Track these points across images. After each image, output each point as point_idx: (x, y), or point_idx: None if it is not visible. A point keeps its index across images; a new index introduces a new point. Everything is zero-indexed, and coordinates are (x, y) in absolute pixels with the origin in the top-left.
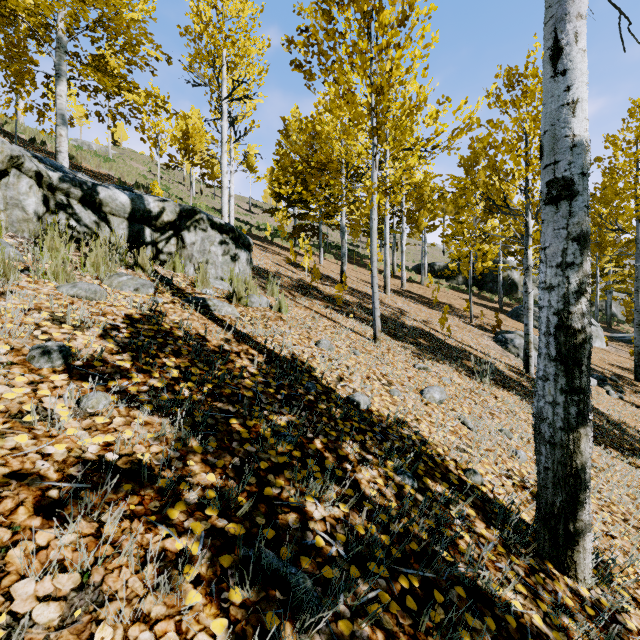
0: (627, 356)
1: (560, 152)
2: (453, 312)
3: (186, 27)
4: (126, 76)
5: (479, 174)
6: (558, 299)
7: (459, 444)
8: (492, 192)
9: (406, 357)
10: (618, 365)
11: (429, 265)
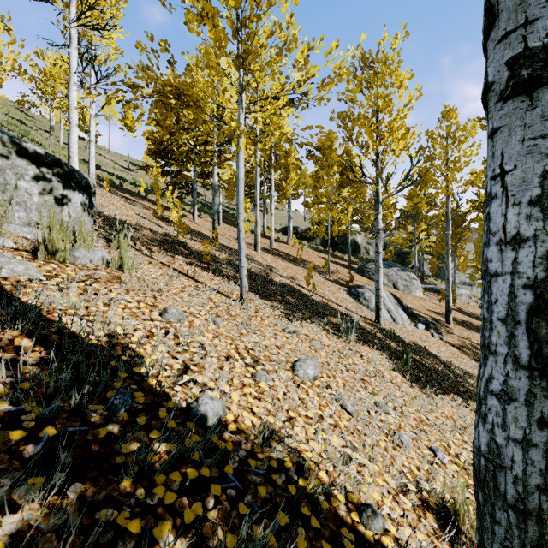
0: (437, 303)
1: (536, 4)
2: (314, 268)
3: None
4: None
5: (332, 155)
6: (533, 261)
7: (343, 448)
8: (349, 162)
9: (275, 319)
10: (433, 310)
11: (294, 228)
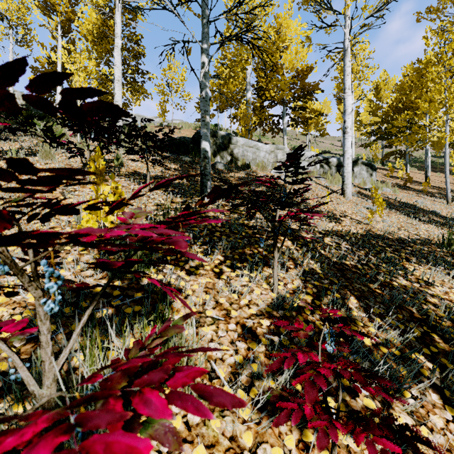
0: None
1: None
2: None
3: (334, 76)
4: (306, 106)
5: None
6: None
7: None
8: None
9: None
10: None
11: None
